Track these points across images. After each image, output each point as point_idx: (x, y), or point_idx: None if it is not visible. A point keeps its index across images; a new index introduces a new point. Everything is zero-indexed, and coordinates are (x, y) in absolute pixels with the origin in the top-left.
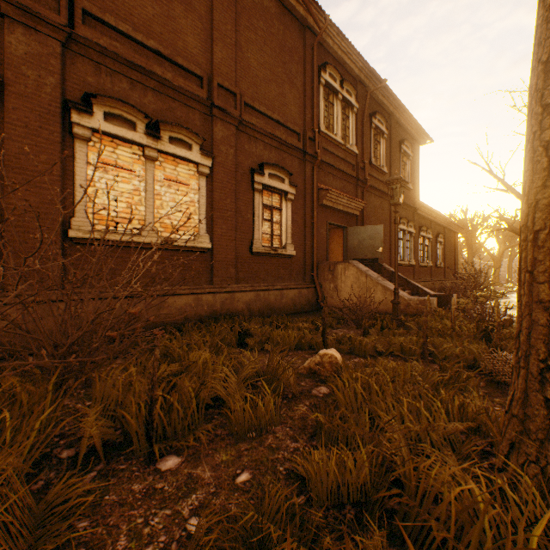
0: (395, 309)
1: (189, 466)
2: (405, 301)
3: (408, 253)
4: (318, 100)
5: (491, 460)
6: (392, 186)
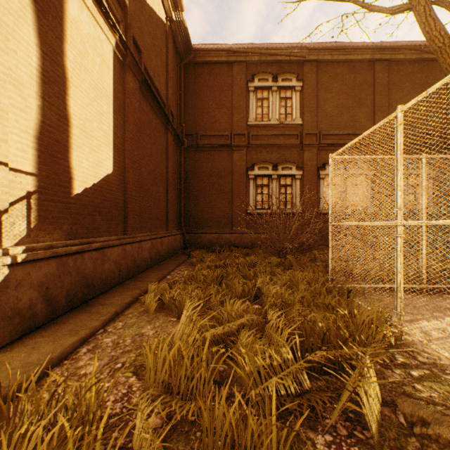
0: None
1: None
2: None
3: None
4: None
5: None
6: None
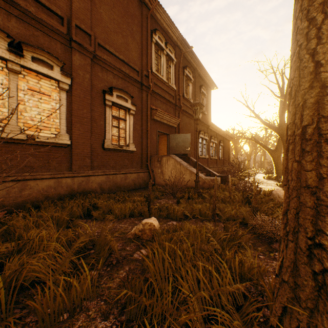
0: (197, 185)
1: None
2: (202, 180)
3: (205, 151)
4: (151, 52)
5: (265, 311)
6: (195, 107)
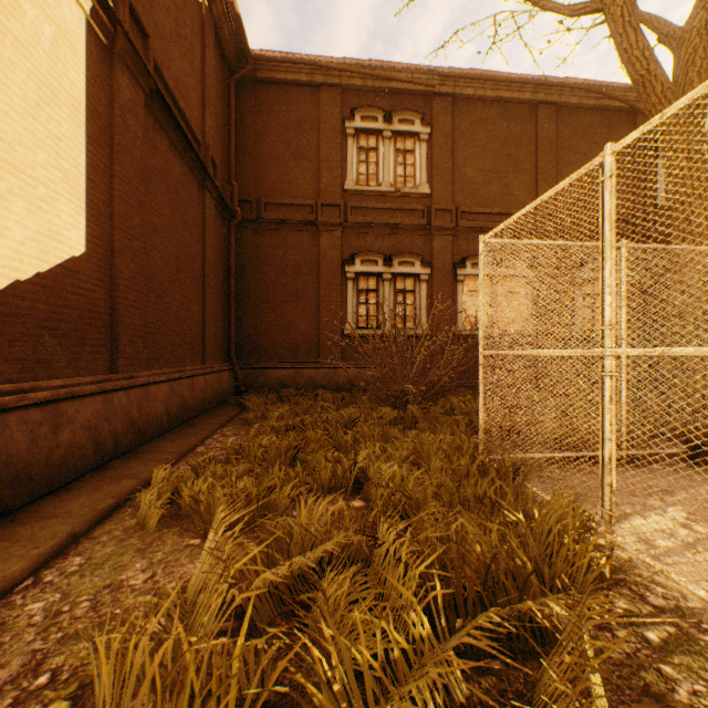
0: None
1: None
2: None
3: None
4: (655, 174)
5: None
6: None
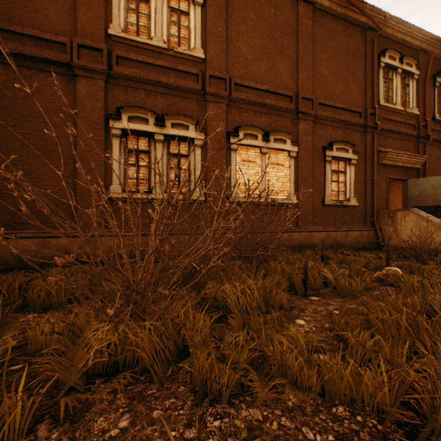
0: None
1: (323, 300)
2: None
3: None
4: (377, 81)
5: None
6: None
